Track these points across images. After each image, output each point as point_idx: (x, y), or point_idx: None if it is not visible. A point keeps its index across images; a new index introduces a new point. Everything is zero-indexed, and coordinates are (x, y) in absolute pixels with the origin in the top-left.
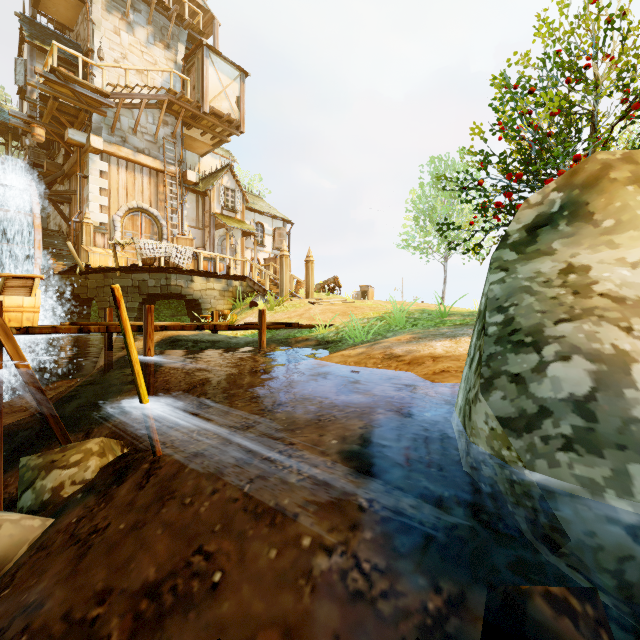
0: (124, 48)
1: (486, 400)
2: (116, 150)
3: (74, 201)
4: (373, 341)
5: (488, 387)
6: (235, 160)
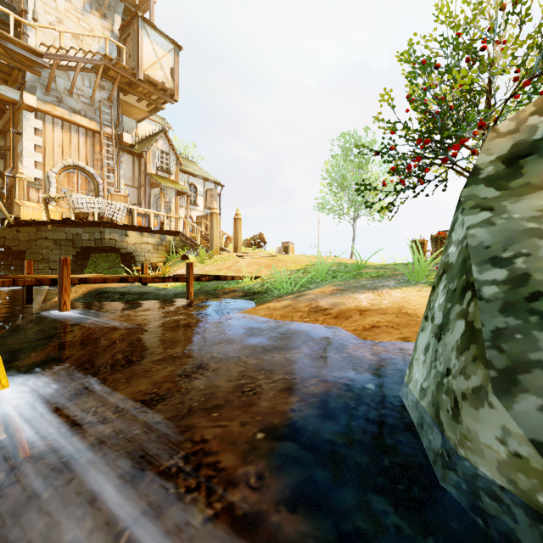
0: (60, 13)
1: (507, 408)
2: (51, 109)
3: (9, 157)
4: (297, 293)
5: (509, 386)
6: (170, 127)
